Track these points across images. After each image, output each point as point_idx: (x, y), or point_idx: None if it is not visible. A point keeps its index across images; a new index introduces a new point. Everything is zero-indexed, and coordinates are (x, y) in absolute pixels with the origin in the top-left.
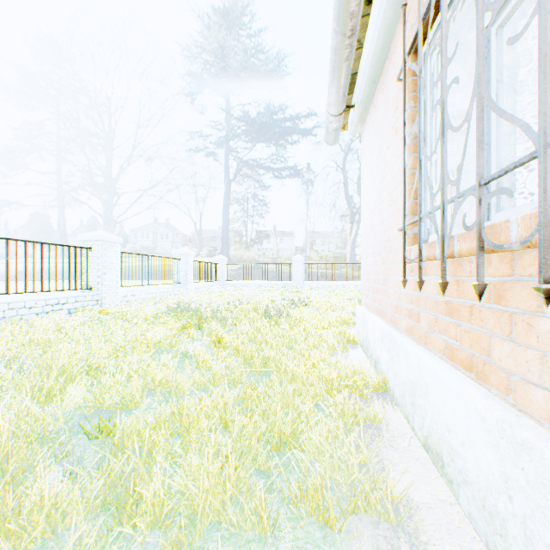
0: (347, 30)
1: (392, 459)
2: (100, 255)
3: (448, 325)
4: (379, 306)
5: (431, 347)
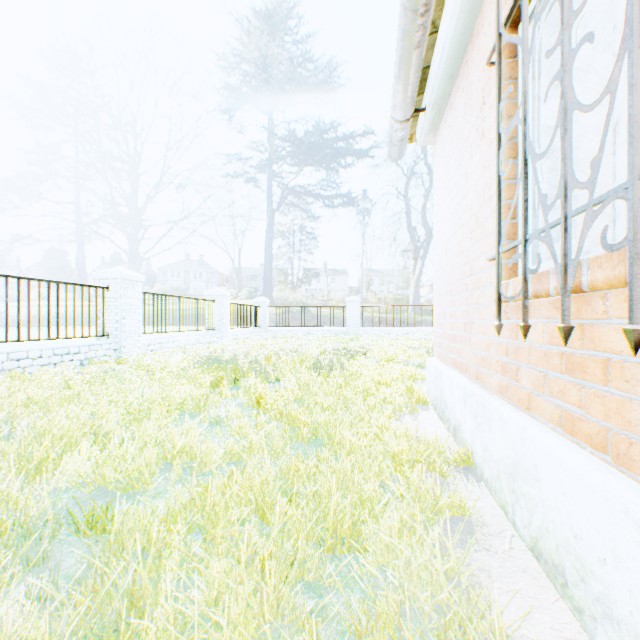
0: (420, 5)
1: (490, 570)
2: (119, 296)
3: (565, 385)
4: (457, 358)
5: (538, 414)
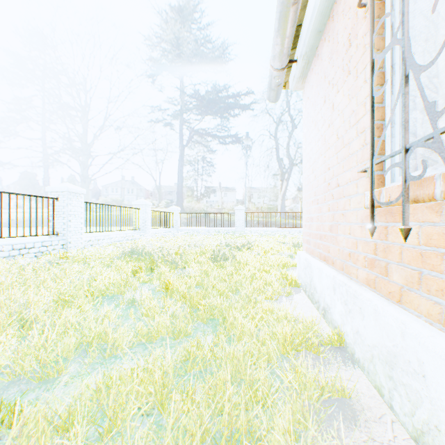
0: None
1: None
2: (66, 205)
3: None
4: (323, 252)
5: (412, 308)
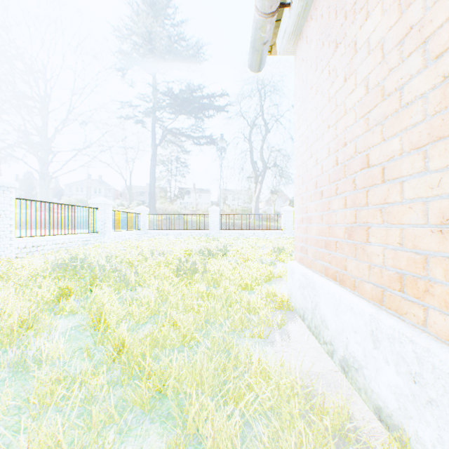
0: None
1: None
2: None
3: None
4: (332, 266)
5: None
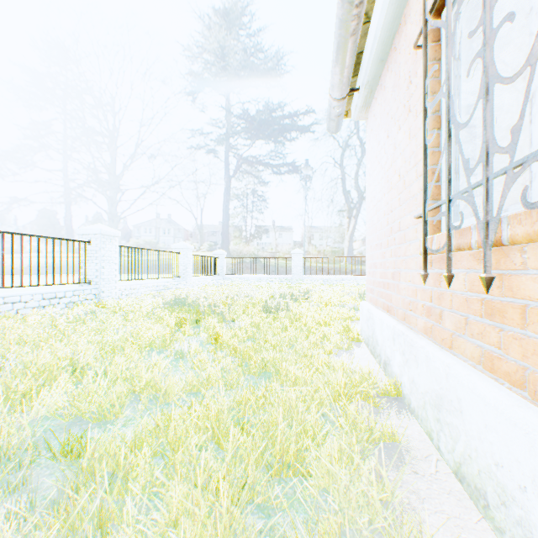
0: None
1: (419, 492)
2: (99, 249)
3: (485, 328)
4: (387, 302)
5: (460, 353)
